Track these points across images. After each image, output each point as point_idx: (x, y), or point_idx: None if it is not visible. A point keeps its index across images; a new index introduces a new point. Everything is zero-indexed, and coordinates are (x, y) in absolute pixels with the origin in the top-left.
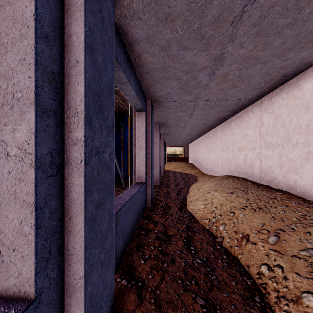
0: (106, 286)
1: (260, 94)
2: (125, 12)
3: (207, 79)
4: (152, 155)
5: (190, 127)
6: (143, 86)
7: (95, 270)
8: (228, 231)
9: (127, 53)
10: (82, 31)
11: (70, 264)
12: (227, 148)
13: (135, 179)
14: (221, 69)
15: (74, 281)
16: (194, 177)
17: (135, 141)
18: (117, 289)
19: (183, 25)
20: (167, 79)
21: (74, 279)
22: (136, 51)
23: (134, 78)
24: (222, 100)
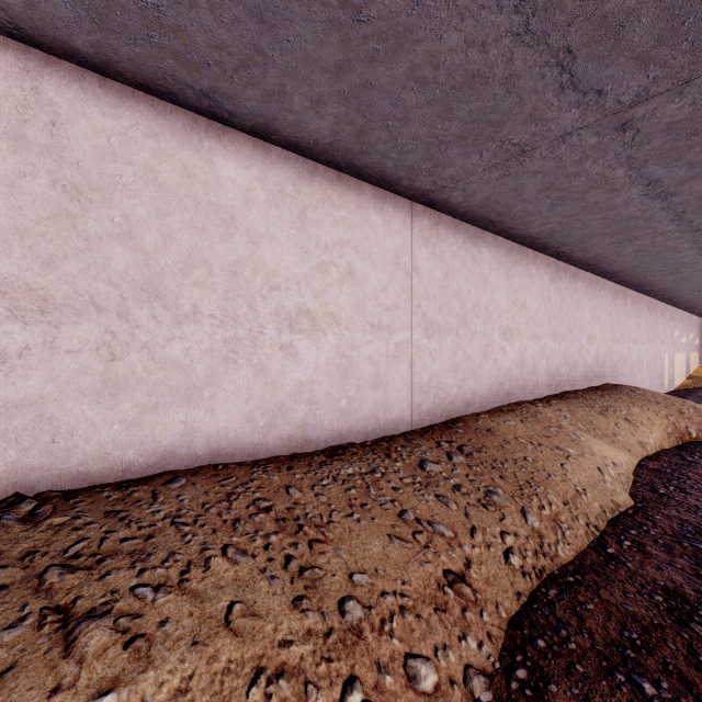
0: None
1: (7, 9)
2: None
3: None
4: None
5: None
6: None
7: None
8: (438, 640)
9: None
10: None
11: None
12: None
13: None
14: None
15: None
16: None
17: None
18: None
19: None
20: None
21: None
22: None
23: None
24: None
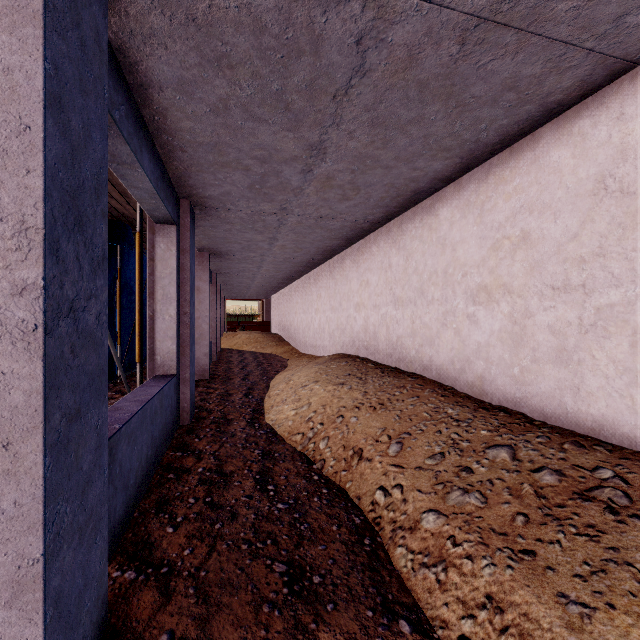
0: (91, 581)
1: (387, 215)
2: (133, 27)
3: (300, 179)
4: (192, 317)
5: (274, 262)
6: (171, 173)
7: (66, 547)
8: (332, 448)
9: (136, 102)
10: (39, 68)
11: (7, 539)
12: (339, 305)
13: (152, 368)
14: (322, 165)
15: (17, 572)
16: (282, 361)
17: (153, 287)
18: (114, 592)
19: (251, 80)
20: (223, 168)
21: (17, 568)
22: (155, 102)
23: (151, 156)
24: (327, 219)
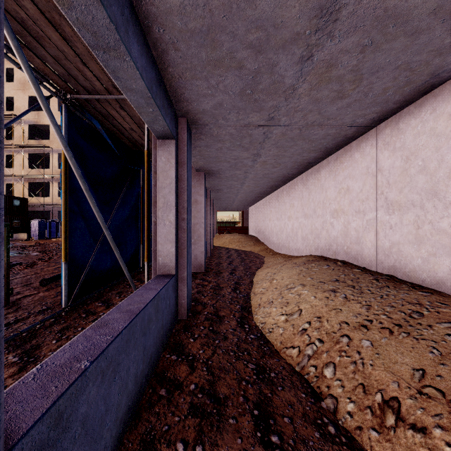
0: None
1: (379, 116)
2: None
3: (295, 73)
4: (189, 222)
5: (254, 178)
6: (167, 84)
7: None
8: (344, 382)
9: None
10: None
11: None
12: (313, 212)
13: (156, 267)
14: (326, 45)
15: None
16: (260, 258)
17: (157, 196)
18: None
19: None
20: (215, 68)
21: None
22: None
23: (143, 51)
24: (312, 128)
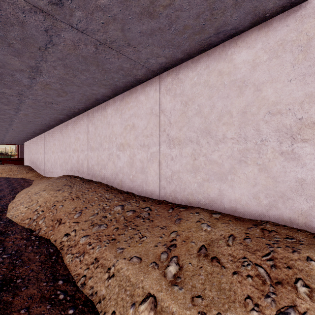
0: None
1: (86, 107)
2: None
3: (28, 81)
4: None
5: (21, 122)
6: None
7: None
8: (46, 222)
9: None
10: None
11: None
12: (65, 149)
13: None
14: (41, 77)
15: None
16: (29, 182)
17: None
18: None
19: None
20: None
21: None
22: None
23: None
24: (52, 104)
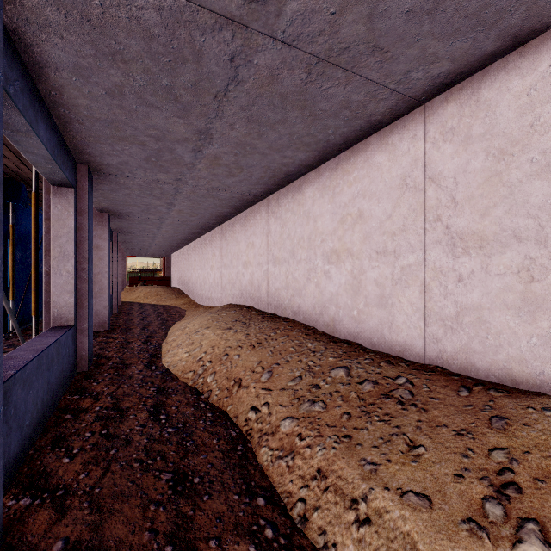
0: None
1: (267, 190)
2: (28, 16)
3: (191, 156)
4: (90, 272)
5: (172, 224)
6: (68, 141)
7: None
8: (218, 380)
9: (31, 77)
10: None
11: None
12: (230, 262)
13: (48, 321)
14: (210, 147)
15: None
16: (180, 312)
17: (50, 244)
18: (9, 517)
19: (144, 74)
20: (120, 141)
21: None
22: (51, 79)
23: (48, 125)
24: (218, 191)
